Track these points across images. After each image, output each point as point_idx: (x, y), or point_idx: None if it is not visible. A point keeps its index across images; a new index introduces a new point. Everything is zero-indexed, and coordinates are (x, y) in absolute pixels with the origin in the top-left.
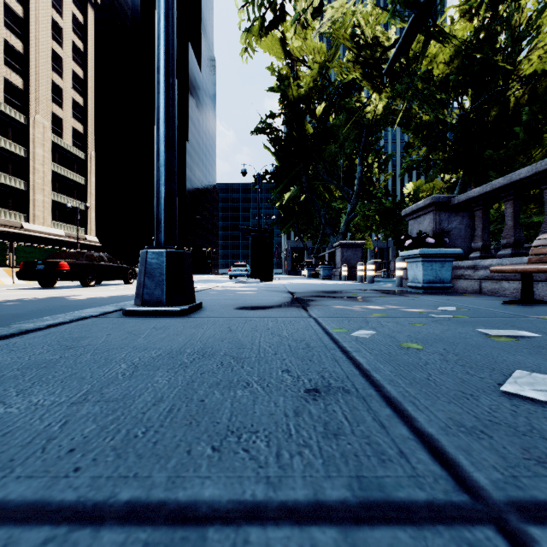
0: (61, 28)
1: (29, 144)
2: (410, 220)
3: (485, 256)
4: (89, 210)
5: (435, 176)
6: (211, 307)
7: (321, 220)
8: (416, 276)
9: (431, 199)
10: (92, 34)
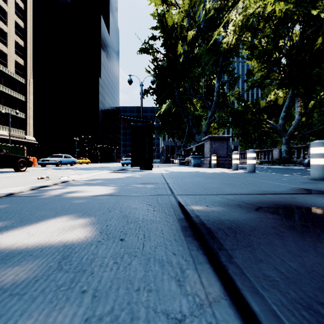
0: None
1: None
2: None
3: None
4: (28, 118)
5: (269, 92)
6: None
7: (189, 122)
8: None
9: None
10: None
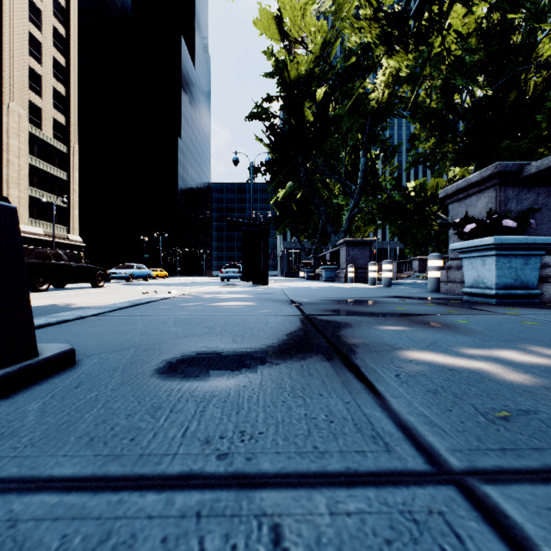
0: (40, 11)
1: (2, 133)
2: (452, 202)
3: None
4: (72, 208)
5: (443, 170)
6: (105, 357)
7: (321, 216)
8: (482, 278)
9: (494, 168)
10: (75, 19)
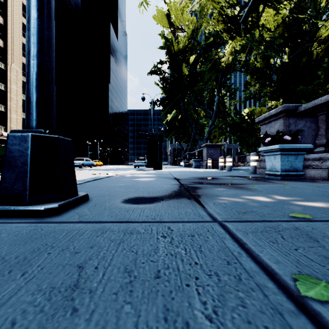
0: None
1: (7, 82)
2: (262, 125)
3: (328, 150)
4: None
5: (264, 103)
6: (99, 198)
7: (193, 130)
8: (274, 166)
9: (282, 107)
10: None
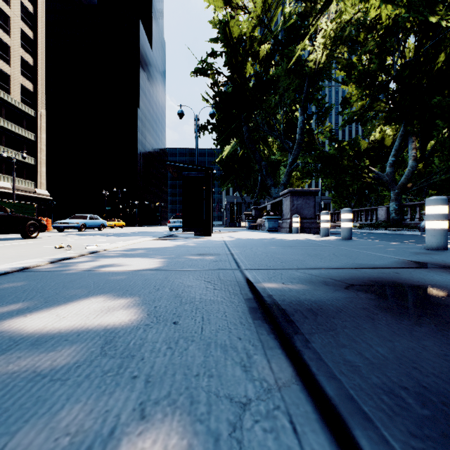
0: None
1: None
2: None
3: None
4: (39, 165)
5: (373, 129)
6: None
7: (262, 170)
8: None
9: None
10: None
